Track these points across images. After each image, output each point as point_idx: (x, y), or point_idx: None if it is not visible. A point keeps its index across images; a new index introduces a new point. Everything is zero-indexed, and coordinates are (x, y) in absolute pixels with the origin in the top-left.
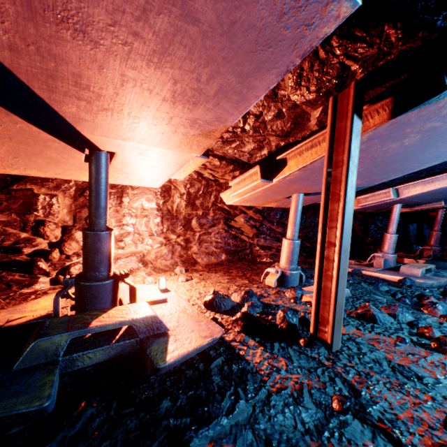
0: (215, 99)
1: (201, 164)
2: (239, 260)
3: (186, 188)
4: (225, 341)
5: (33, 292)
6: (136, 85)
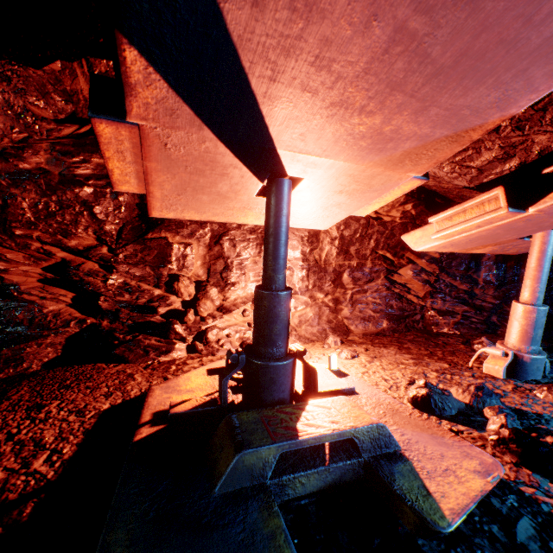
0: (527, 60)
1: (409, 190)
2: (406, 330)
3: (338, 230)
4: (504, 481)
5: (171, 361)
6: (407, 48)
